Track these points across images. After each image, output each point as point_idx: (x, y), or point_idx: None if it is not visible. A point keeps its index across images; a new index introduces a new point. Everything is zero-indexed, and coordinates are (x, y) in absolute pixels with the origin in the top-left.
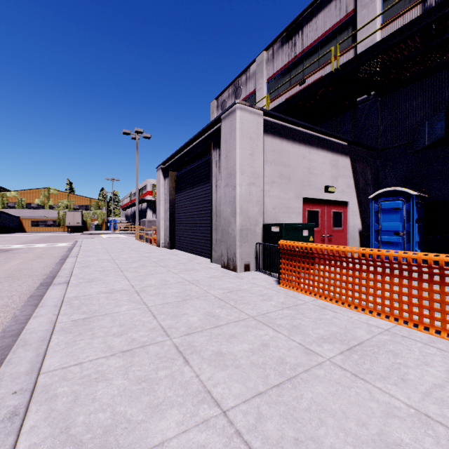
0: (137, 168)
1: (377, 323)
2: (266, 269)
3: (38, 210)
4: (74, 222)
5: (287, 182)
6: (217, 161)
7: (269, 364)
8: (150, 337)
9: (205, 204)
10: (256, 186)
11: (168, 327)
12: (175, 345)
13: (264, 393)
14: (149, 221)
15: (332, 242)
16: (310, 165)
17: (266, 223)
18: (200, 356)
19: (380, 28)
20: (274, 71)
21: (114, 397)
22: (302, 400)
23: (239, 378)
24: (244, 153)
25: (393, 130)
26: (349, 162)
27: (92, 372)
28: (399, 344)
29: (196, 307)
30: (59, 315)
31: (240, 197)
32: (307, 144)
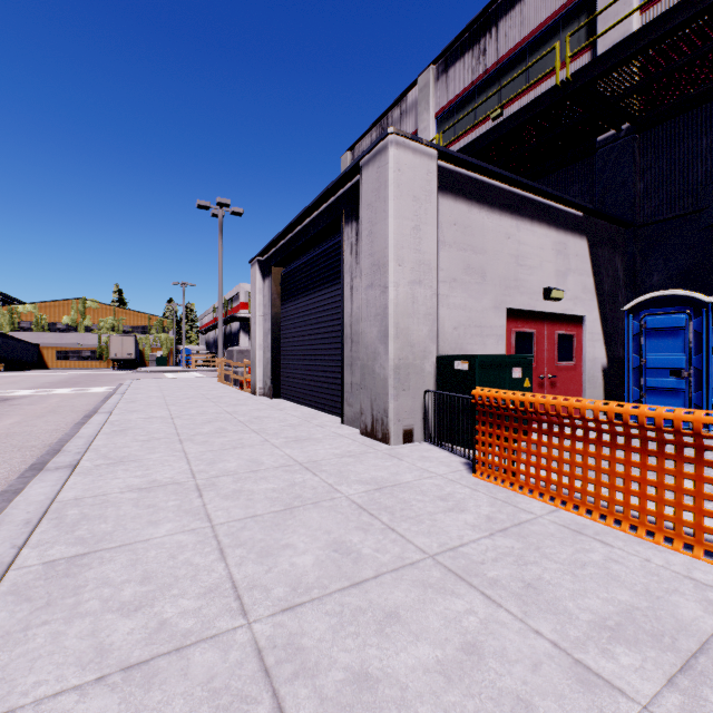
0: (220, 263)
1: (712, 577)
2: (444, 440)
3: (67, 334)
4: (122, 352)
5: (480, 281)
6: (354, 244)
7: None
8: (202, 616)
9: (333, 321)
10: (424, 287)
11: (248, 584)
12: (257, 646)
13: None
14: (240, 351)
15: (556, 388)
16: (519, 251)
17: (444, 354)
18: (314, 690)
19: None
20: (449, 98)
21: None
22: None
23: None
24: (403, 225)
25: (664, 191)
26: (586, 246)
27: None
28: None
29: (311, 528)
30: (24, 546)
31: (395, 306)
32: (514, 212)
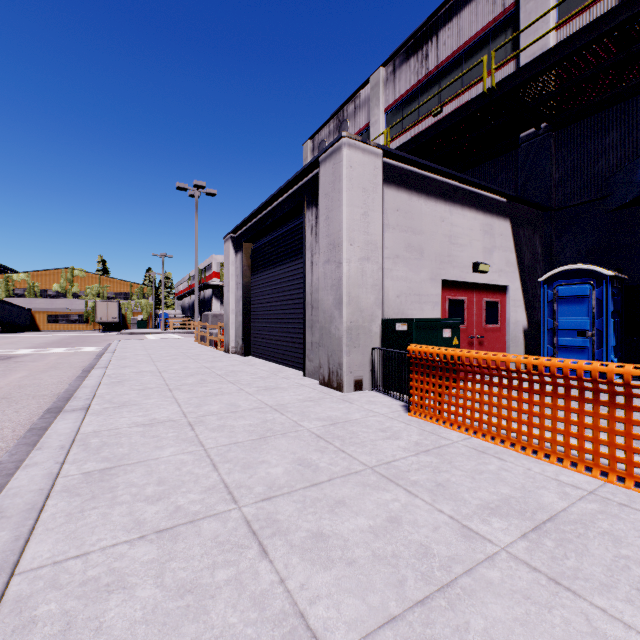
0: (196, 238)
1: (572, 479)
2: (387, 388)
3: (57, 300)
4: (107, 316)
5: (419, 257)
6: (314, 226)
7: (403, 557)
8: (206, 503)
9: (296, 290)
10: (372, 263)
11: (236, 485)
12: (246, 519)
13: (399, 618)
14: (214, 315)
15: (484, 346)
16: (452, 232)
17: (388, 318)
18: (286, 541)
19: (558, 25)
20: (396, 96)
21: (135, 625)
22: (468, 636)
23: (354, 586)
24: (354, 212)
25: (575, 180)
26: (509, 227)
27: (102, 571)
28: (618, 520)
29: (280, 450)
30: (64, 463)
31: (348, 279)
32: (448, 199)
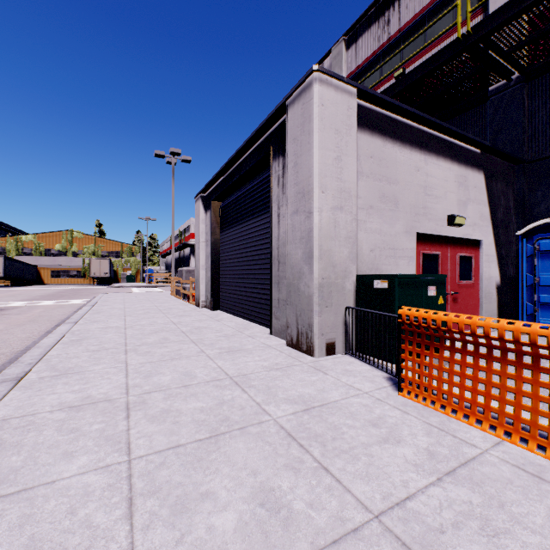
0: (173, 201)
1: None
2: (365, 354)
3: (59, 258)
4: (100, 272)
5: (393, 208)
6: (280, 176)
7: None
8: None
9: (262, 245)
10: (345, 213)
11: None
12: None
13: None
14: (188, 271)
15: (458, 303)
16: (427, 182)
17: (364, 274)
18: None
19: None
20: (358, 63)
21: None
22: None
23: None
24: (326, 156)
25: None
26: (483, 179)
27: None
28: None
29: (235, 466)
30: None
31: (319, 230)
32: (423, 148)
